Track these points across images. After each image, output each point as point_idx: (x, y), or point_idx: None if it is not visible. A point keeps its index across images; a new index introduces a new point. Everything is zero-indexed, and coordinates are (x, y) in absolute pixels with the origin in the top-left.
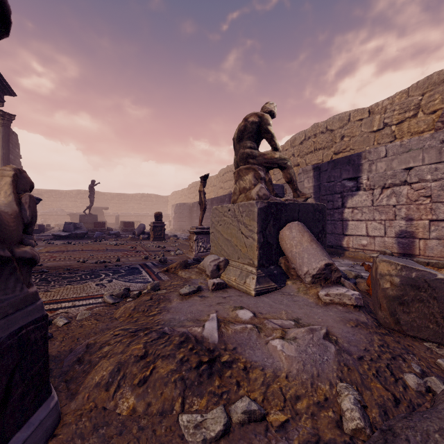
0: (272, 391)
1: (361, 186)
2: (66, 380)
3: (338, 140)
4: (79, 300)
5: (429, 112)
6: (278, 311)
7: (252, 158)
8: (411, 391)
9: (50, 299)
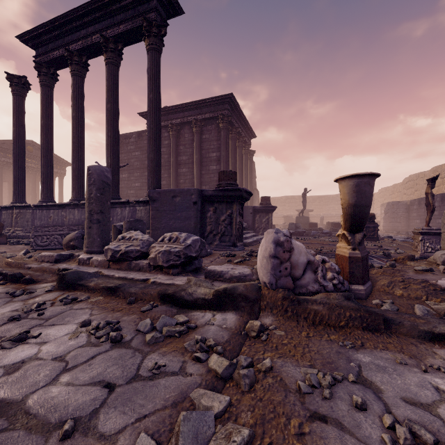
0: None
1: None
2: None
3: None
4: None
5: None
6: None
7: None
8: None
9: None
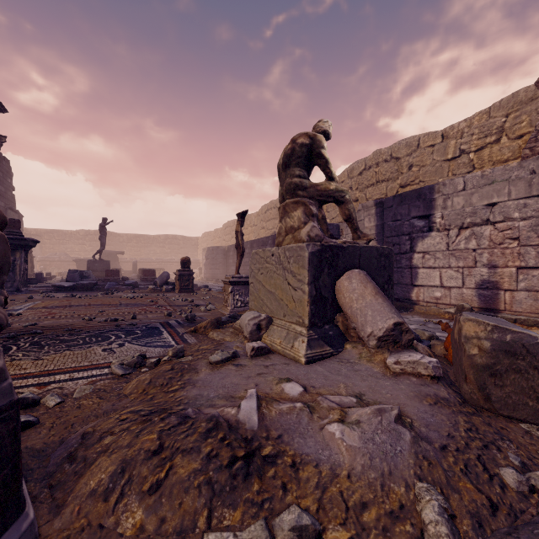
0: (330, 496)
1: (433, 226)
2: (52, 485)
3: (406, 170)
4: (79, 371)
5: (514, 136)
6: (335, 384)
7: (301, 189)
8: (510, 492)
9: (41, 370)
